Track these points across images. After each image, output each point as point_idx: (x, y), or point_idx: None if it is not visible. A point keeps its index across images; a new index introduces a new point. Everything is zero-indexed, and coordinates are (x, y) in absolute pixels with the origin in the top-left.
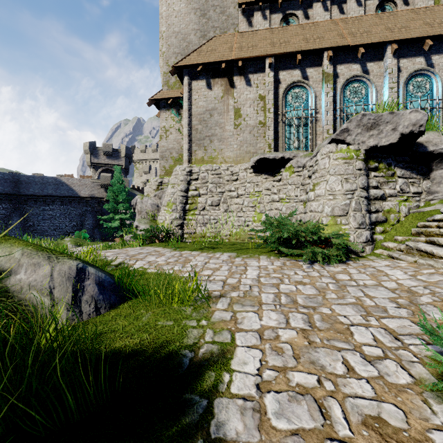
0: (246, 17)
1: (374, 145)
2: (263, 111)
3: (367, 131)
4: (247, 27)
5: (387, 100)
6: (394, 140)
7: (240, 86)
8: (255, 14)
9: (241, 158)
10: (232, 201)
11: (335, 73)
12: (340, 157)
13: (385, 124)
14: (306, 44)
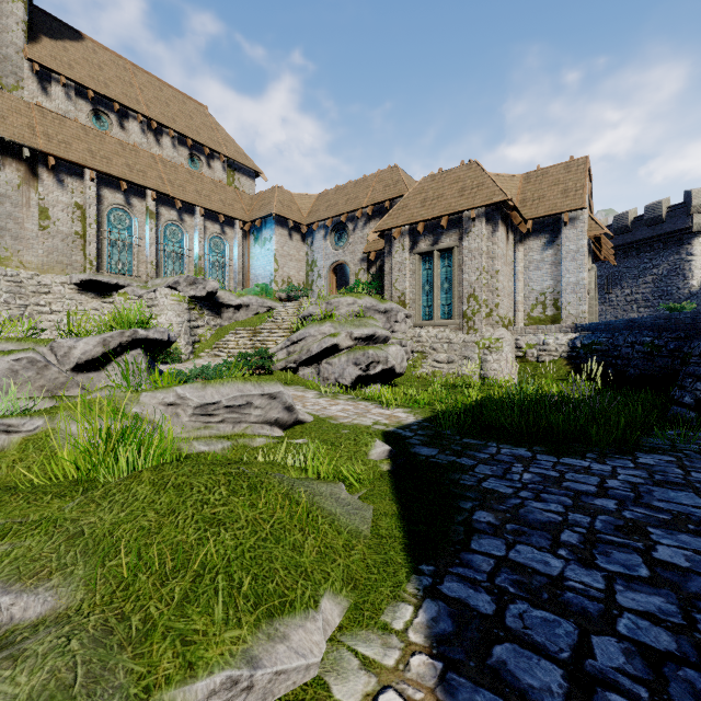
0: (39, 78)
1: (194, 295)
2: (81, 221)
3: (190, 285)
4: (40, 91)
5: (197, 249)
6: (204, 294)
7: (49, 182)
8: (54, 85)
9: (50, 267)
10: (43, 317)
11: (157, 211)
12: (175, 299)
13: (200, 284)
14: (131, 173)
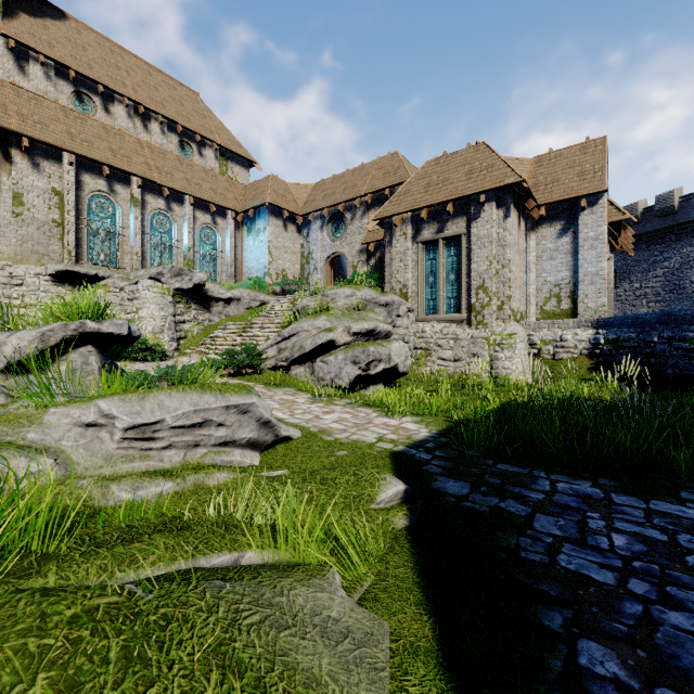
0: (15, 56)
1: (179, 287)
2: (59, 208)
3: (175, 277)
4: (16, 70)
5: (187, 240)
6: (191, 286)
7: (23, 165)
8: (32, 63)
9: (24, 257)
10: (15, 311)
11: (143, 199)
12: (158, 292)
13: (186, 276)
14: (114, 158)
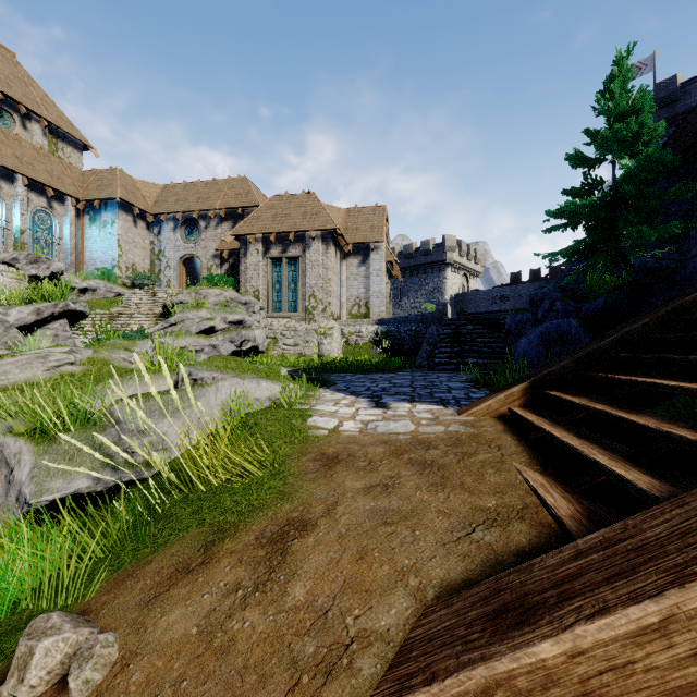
0: None
1: (35, 274)
2: None
3: (31, 264)
4: None
5: (19, 222)
6: (48, 274)
7: None
8: None
9: None
10: None
11: None
12: (14, 277)
13: (43, 264)
14: None
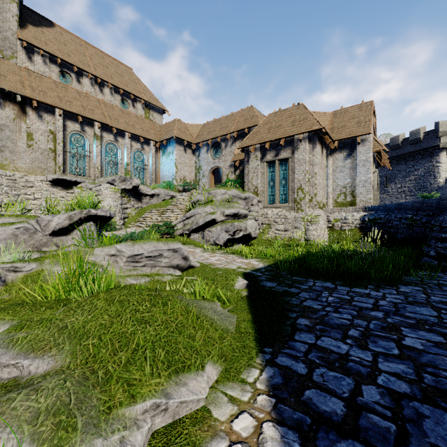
0: (26, 51)
1: (124, 188)
2: (53, 141)
3: (122, 182)
4: (27, 59)
5: (126, 159)
6: (131, 187)
7: (33, 117)
8: (36, 55)
9: (33, 170)
10: (29, 202)
11: (101, 135)
12: (112, 191)
13: (128, 181)
14: (84, 111)
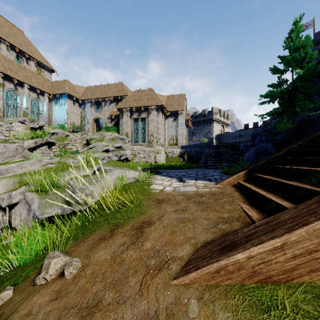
0: None
1: (33, 126)
2: None
3: (31, 122)
4: None
5: (25, 104)
6: (38, 127)
7: None
8: None
9: None
10: None
11: (3, 83)
12: (24, 128)
13: (36, 122)
14: None
